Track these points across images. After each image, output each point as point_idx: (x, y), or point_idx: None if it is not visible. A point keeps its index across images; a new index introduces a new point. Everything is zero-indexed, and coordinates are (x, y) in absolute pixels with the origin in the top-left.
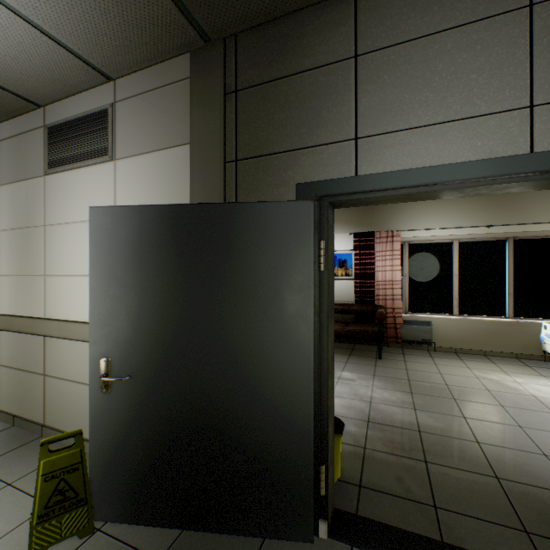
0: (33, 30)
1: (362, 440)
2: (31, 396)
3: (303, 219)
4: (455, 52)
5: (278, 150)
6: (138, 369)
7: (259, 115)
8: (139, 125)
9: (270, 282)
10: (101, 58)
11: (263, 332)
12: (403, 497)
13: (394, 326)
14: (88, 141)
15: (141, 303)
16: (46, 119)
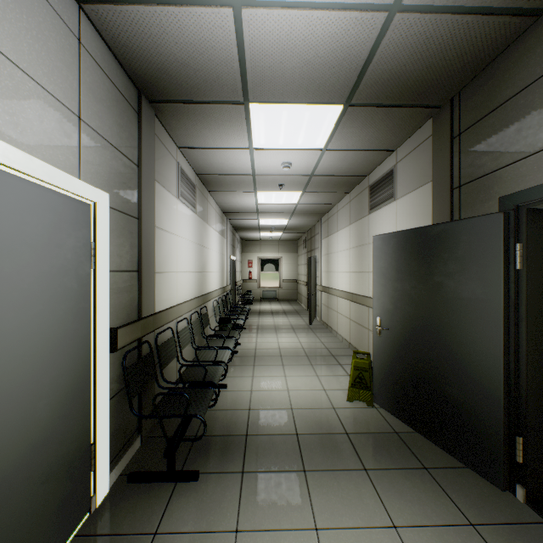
0: (354, 152)
1: None
2: (363, 340)
3: (494, 228)
4: None
5: (486, 172)
6: (392, 326)
7: (473, 148)
8: (407, 175)
9: (467, 278)
10: (385, 146)
11: (462, 314)
12: None
13: None
14: (385, 191)
15: (393, 289)
16: (369, 182)
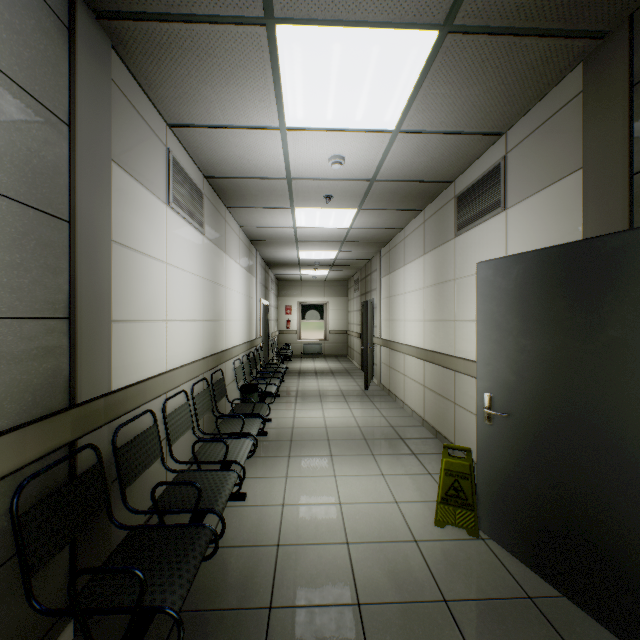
0: (440, 136)
1: None
2: (446, 418)
3: None
4: None
5: None
6: (515, 410)
7: None
8: (527, 168)
9: None
10: (490, 124)
11: None
12: None
13: None
14: (484, 199)
15: (517, 348)
16: (455, 191)
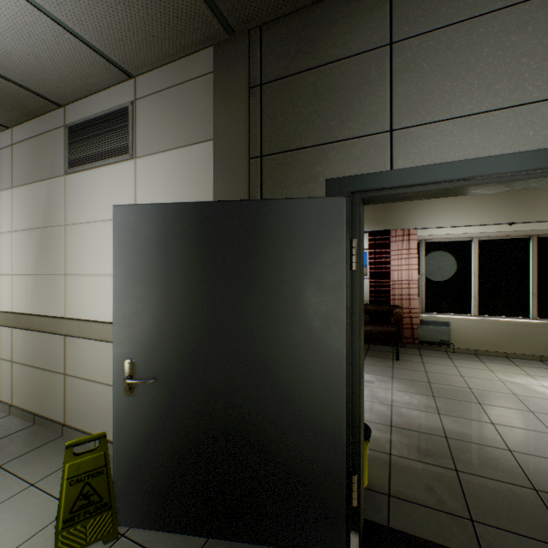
0: (56, 27)
1: (386, 446)
2: (51, 395)
3: (335, 216)
4: (503, 35)
5: (305, 145)
6: (163, 372)
7: (285, 109)
8: (160, 123)
9: (299, 282)
10: (123, 55)
11: (292, 334)
12: (436, 508)
13: (410, 327)
14: (109, 139)
15: (165, 304)
16: (67, 119)
